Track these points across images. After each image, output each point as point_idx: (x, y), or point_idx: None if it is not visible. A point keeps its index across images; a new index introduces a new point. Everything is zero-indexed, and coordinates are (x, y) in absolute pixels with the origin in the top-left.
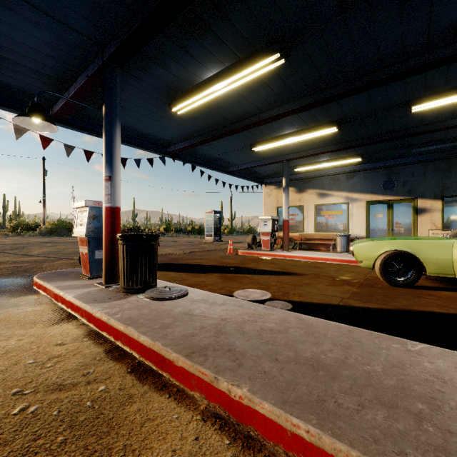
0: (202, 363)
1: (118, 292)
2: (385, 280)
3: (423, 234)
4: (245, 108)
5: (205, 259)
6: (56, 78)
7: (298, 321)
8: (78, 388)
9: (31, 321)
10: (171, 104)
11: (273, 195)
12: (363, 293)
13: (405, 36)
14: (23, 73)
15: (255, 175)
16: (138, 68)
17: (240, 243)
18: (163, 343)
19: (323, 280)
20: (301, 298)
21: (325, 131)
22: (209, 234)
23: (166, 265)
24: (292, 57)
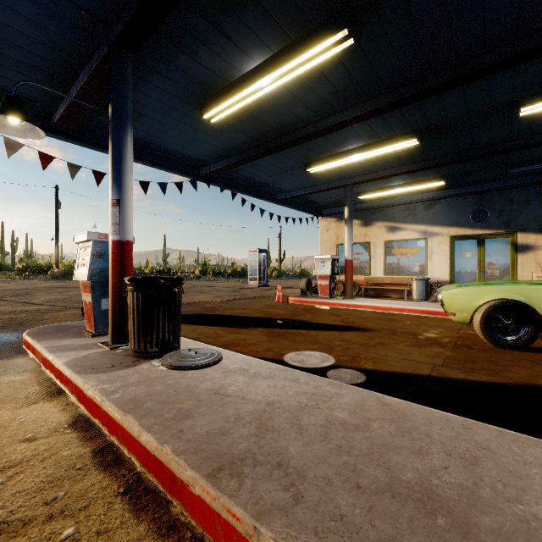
0: (233, 494)
1: (127, 356)
2: (488, 340)
3: (524, 278)
4: (299, 114)
5: (247, 309)
6: (52, 74)
7: (381, 408)
8: (31, 529)
9: (2, 399)
10: (203, 109)
11: (332, 229)
12: (461, 358)
13: (525, 0)
14: (9, 67)
15: (309, 204)
16: (158, 58)
17: (291, 288)
18: (174, 447)
19: (403, 338)
20: (377, 365)
21: (401, 144)
22: (253, 278)
23: (197, 316)
24: (363, 37)
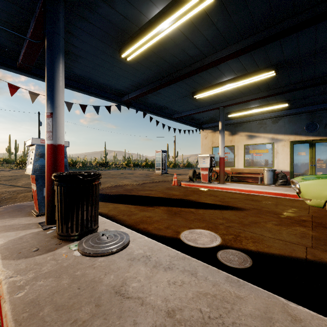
0: None
1: (53, 238)
2: None
3: None
4: (190, 54)
5: (153, 190)
6: (11, 24)
7: (294, 326)
8: None
9: None
10: (121, 50)
11: (209, 137)
12: (325, 239)
13: None
14: None
15: (194, 121)
16: (85, 7)
17: (182, 175)
18: None
19: (269, 217)
20: (257, 246)
21: (262, 75)
22: (158, 168)
23: (119, 196)
24: None
